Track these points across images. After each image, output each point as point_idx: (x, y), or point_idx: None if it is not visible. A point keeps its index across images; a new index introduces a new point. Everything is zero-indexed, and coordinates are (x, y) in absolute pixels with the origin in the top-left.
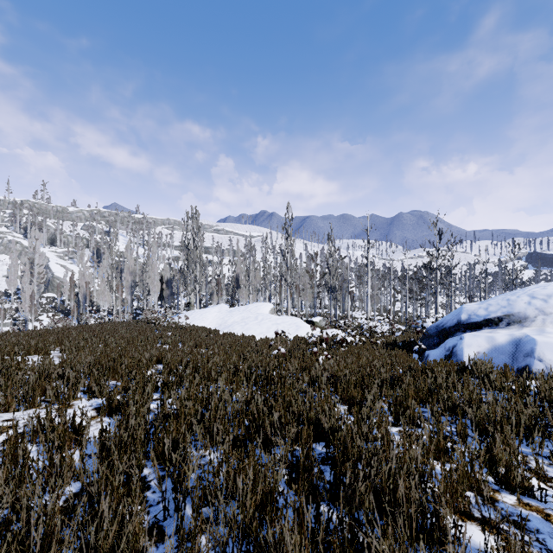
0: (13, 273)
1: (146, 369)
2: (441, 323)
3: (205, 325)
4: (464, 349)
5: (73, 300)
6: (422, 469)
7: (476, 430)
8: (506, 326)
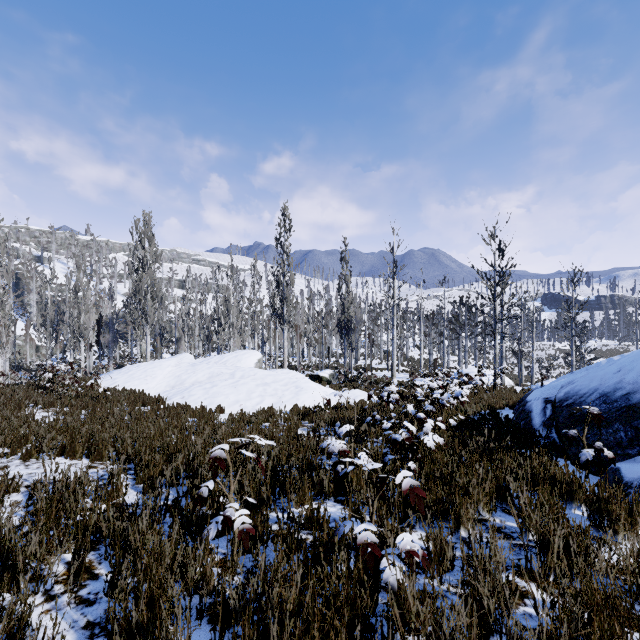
0: None
1: None
2: (618, 390)
3: (146, 388)
4: None
5: None
6: None
7: None
8: None
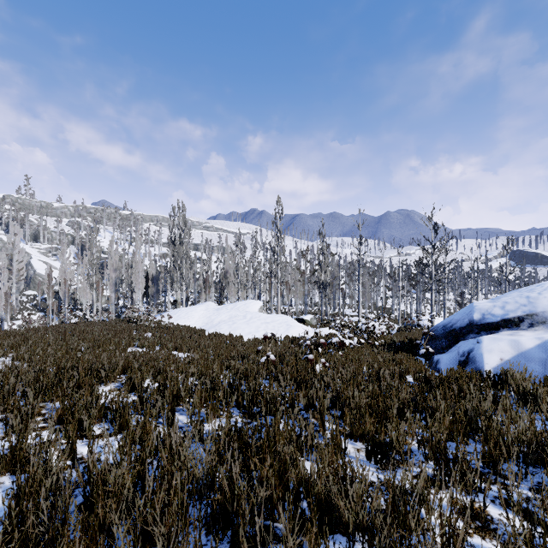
0: None
1: (106, 383)
2: (449, 323)
3: (190, 324)
4: (484, 355)
5: (51, 298)
6: None
7: None
8: (529, 327)
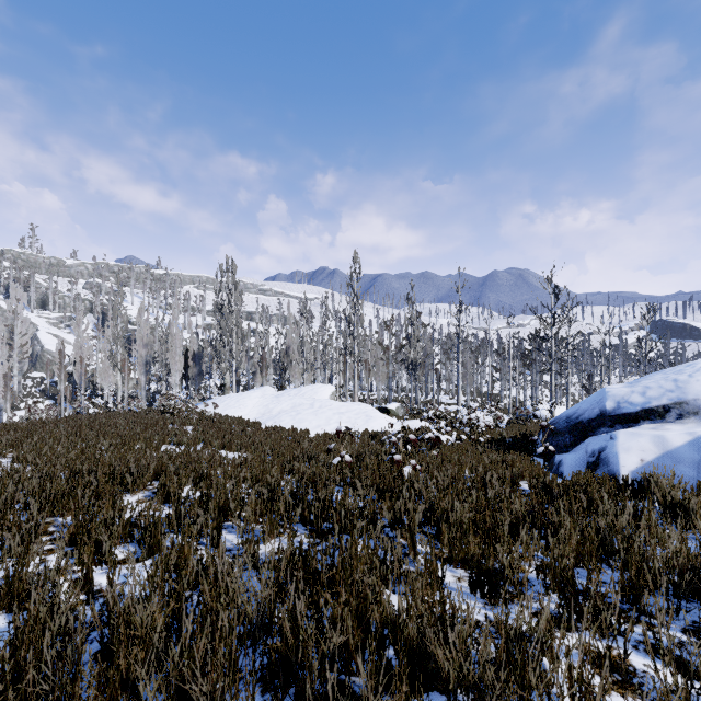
0: None
1: (133, 491)
2: (575, 414)
3: (242, 415)
4: (619, 455)
5: (63, 381)
6: None
7: None
8: (677, 419)
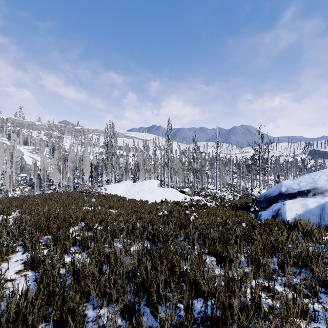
0: (0, 162)
1: (73, 226)
2: (268, 193)
3: (117, 193)
4: (286, 211)
5: (36, 178)
6: None
7: (323, 285)
8: (313, 195)
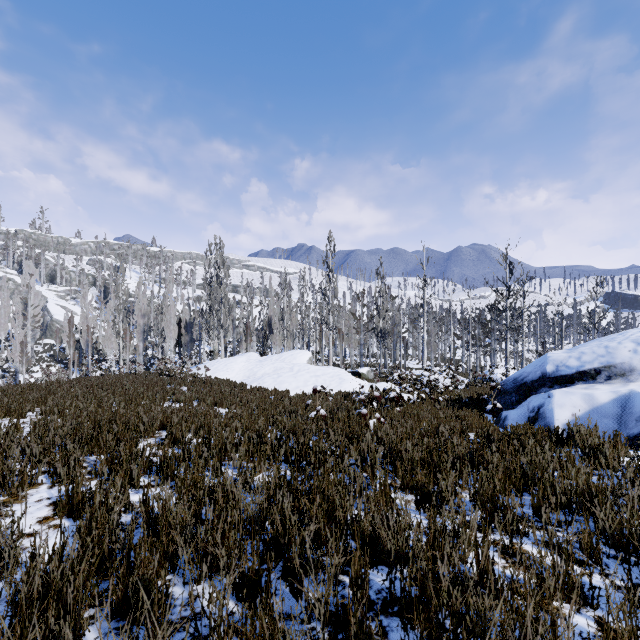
0: (3, 316)
1: (144, 438)
2: (521, 376)
3: (230, 377)
4: (554, 410)
5: (72, 347)
6: (551, 630)
7: (612, 544)
8: (606, 380)
